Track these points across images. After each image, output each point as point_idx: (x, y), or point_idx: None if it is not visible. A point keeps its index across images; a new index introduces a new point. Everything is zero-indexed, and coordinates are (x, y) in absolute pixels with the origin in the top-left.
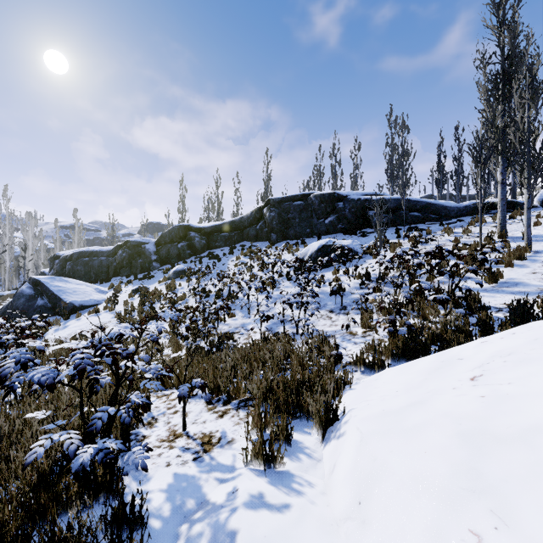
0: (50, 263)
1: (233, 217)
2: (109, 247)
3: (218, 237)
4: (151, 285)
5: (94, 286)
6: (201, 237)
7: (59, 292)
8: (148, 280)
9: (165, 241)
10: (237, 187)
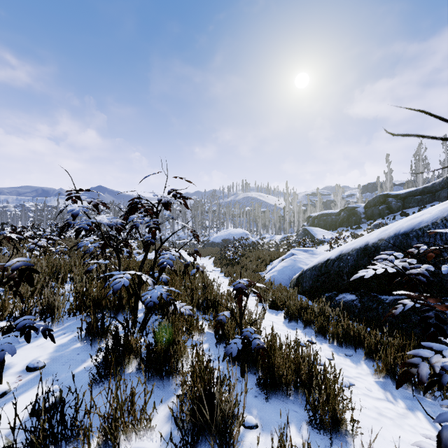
0: (307, 220)
1: (441, 177)
2: (336, 210)
3: (411, 199)
4: (359, 232)
5: (329, 232)
6: (397, 201)
7: (314, 234)
8: (358, 229)
9: (370, 205)
10: (446, 150)
